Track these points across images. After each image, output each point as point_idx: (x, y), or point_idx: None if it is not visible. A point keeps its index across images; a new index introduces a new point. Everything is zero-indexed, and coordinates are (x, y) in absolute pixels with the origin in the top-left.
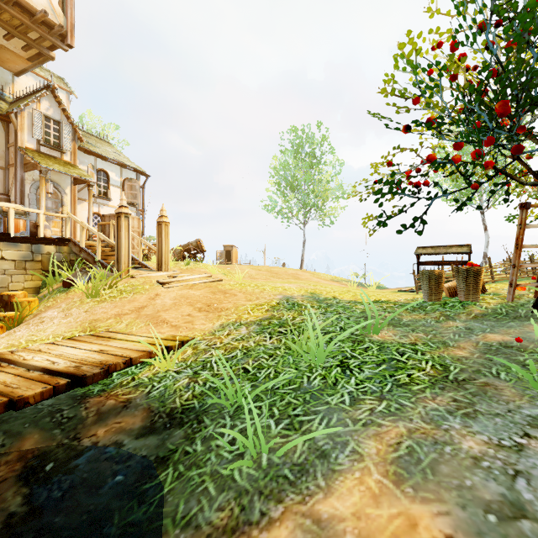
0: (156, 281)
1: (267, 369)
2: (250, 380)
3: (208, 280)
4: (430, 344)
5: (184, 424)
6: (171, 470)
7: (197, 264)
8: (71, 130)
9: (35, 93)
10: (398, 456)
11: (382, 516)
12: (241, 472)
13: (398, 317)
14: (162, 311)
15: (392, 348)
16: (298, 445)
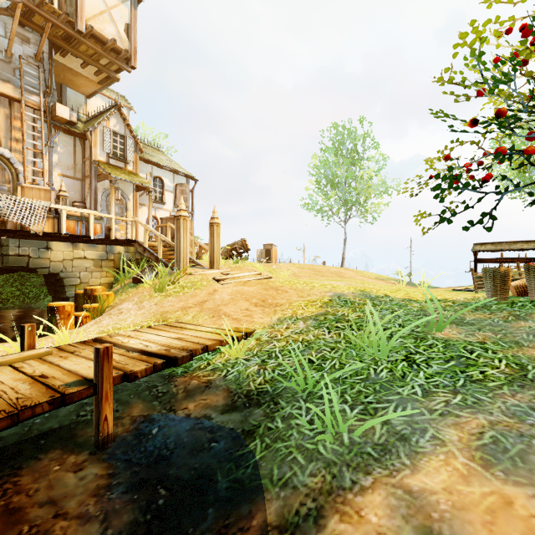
0: (212, 278)
1: (331, 360)
2: (317, 369)
3: (258, 277)
4: (501, 343)
5: (261, 404)
6: (259, 441)
7: (244, 262)
8: (133, 143)
9: (105, 112)
10: (483, 444)
11: (474, 493)
12: (325, 447)
13: (459, 316)
14: (222, 305)
15: (458, 346)
16: (376, 428)
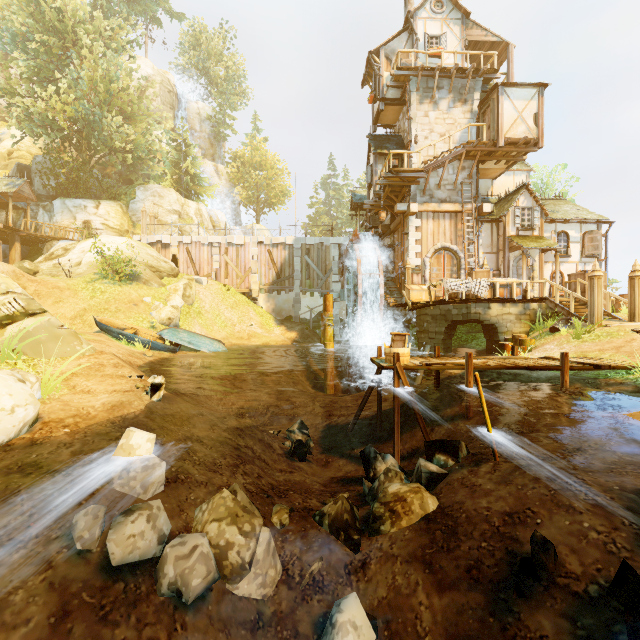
0: (630, 329)
1: None
2: None
3: None
4: None
5: None
6: None
7: None
8: (538, 211)
9: (514, 194)
10: None
11: None
12: None
13: None
14: (639, 350)
15: None
16: None
